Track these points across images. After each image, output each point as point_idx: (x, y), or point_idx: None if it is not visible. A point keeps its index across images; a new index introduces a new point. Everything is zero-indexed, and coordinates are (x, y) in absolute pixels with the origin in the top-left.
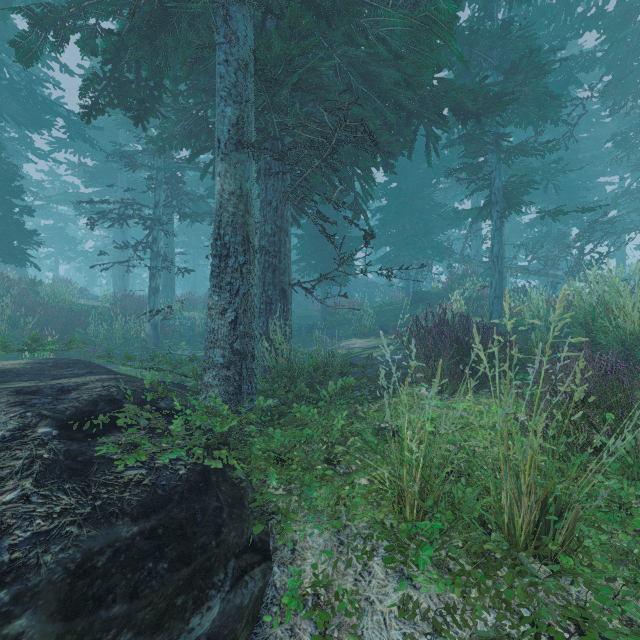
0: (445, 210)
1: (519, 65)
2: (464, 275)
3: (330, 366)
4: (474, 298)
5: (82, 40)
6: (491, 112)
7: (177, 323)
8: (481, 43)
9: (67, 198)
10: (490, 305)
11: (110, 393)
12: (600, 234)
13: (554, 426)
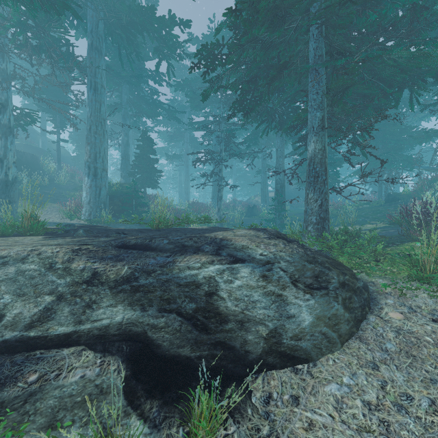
0: (414, 131)
1: None
2: (434, 180)
3: (349, 233)
4: None
5: (234, 88)
6: None
7: None
8: None
9: (157, 151)
10: None
11: (277, 231)
12: None
13: None
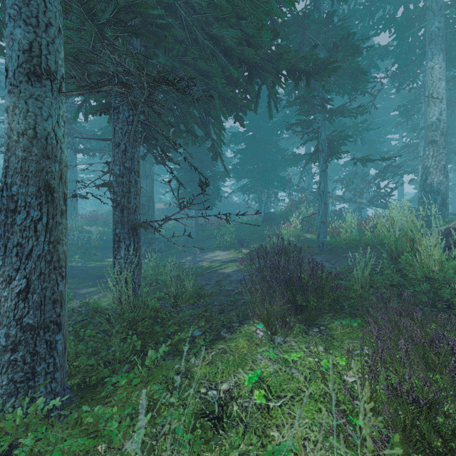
0: (287, 153)
1: (340, 44)
2: (300, 201)
3: (180, 296)
4: (307, 218)
5: None
6: (319, 76)
7: (75, 238)
8: (311, 27)
9: None
10: (318, 228)
11: None
12: (388, 173)
13: (397, 441)
